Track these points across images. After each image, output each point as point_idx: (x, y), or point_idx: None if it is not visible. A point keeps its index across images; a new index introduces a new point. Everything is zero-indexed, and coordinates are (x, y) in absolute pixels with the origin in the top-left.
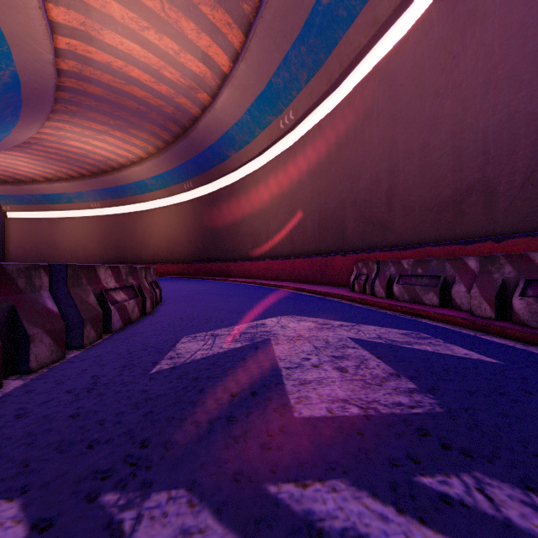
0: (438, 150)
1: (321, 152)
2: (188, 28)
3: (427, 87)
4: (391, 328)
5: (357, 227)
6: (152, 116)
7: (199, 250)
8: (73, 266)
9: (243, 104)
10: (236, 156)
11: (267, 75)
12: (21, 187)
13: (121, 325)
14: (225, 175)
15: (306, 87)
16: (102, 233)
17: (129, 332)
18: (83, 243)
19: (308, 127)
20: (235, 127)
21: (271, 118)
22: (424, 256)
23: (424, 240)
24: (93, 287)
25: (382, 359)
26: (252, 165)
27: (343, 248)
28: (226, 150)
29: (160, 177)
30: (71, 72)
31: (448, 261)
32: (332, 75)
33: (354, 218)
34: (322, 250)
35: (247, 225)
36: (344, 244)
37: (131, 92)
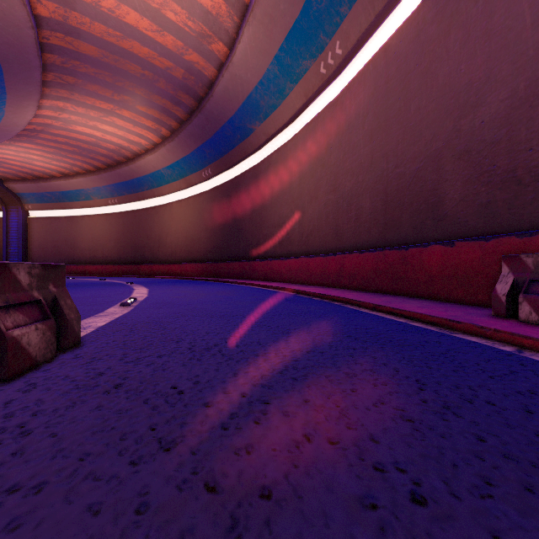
0: None
1: (389, 89)
2: None
3: None
4: None
5: (472, 194)
6: (160, 85)
7: (219, 247)
8: None
9: (269, 49)
10: (261, 129)
11: None
12: (40, 185)
13: None
14: (248, 155)
15: None
16: (119, 231)
17: None
18: (101, 242)
19: (364, 63)
20: (260, 87)
21: (308, 63)
22: None
23: None
24: None
25: None
26: (281, 138)
27: (436, 234)
28: (249, 123)
29: (176, 166)
30: (53, 22)
31: None
32: None
33: (463, 179)
34: (390, 239)
35: (275, 214)
36: (438, 227)
37: (131, 49)
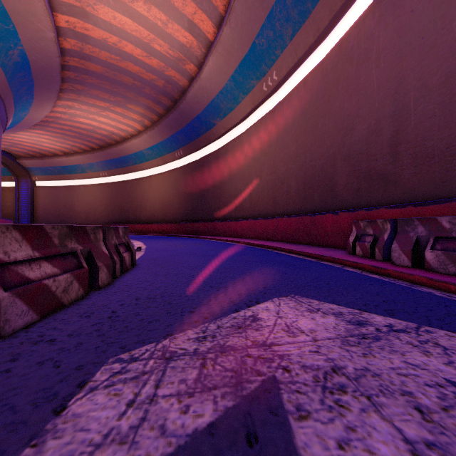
0: None
1: (306, 109)
2: None
3: (455, 2)
4: None
5: (350, 183)
6: (146, 90)
7: (188, 211)
8: None
9: (227, 71)
10: (221, 124)
11: (251, 36)
12: (45, 161)
13: (33, 318)
14: (211, 142)
15: (291, 43)
16: (108, 197)
17: (31, 336)
18: (94, 206)
19: (292, 86)
20: (220, 95)
21: (255, 82)
22: None
23: (449, 193)
24: None
25: None
26: (236, 131)
27: (332, 206)
28: (212, 119)
29: (155, 148)
30: (73, 51)
31: None
32: (320, 23)
33: (346, 173)
34: (307, 208)
35: (231, 187)
36: (333, 202)
37: (126, 67)
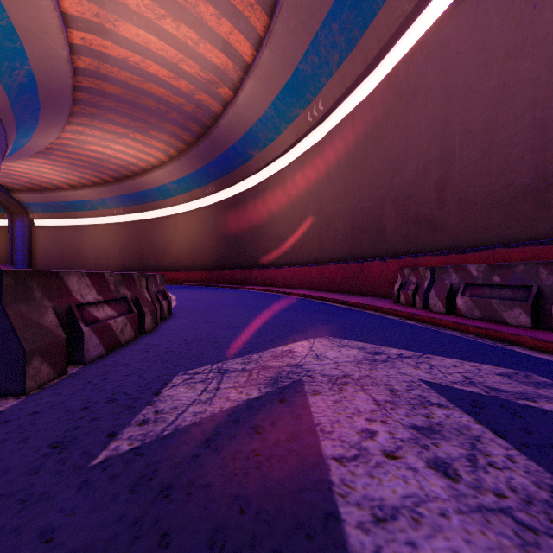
0: (510, 127)
1: (355, 144)
2: (207, 13)
3: (494, 50)
4: (477, 362)
5: (399, 227)
6: (172, 116)
7: (221, 256)
8: (15, 272)
9: (267, 97)
10: (260, 156)
11: (294, 61)
12: (47, 195)
13: (102, 351)
14: (248, 176)
15: (337, 72)
16: (124, 240)
17: (108, 363)
18: (106, 250)
19: (340, 118)
20: (259, 123)
21: (298, 111)
22: (494, 261)
23: (489, 241)
24: (56, 301)
25: (507, 438)
26: (277, 164)
27: (381, 252)
28: (249, 150)
29: (181, 181)
30: (87, 71)
31: (544, 265)
32: (368, 53)
33: (395, 217)
34: (356, 255)
35: (272, 229)
36: (382, 247)
37: (150, 90)
